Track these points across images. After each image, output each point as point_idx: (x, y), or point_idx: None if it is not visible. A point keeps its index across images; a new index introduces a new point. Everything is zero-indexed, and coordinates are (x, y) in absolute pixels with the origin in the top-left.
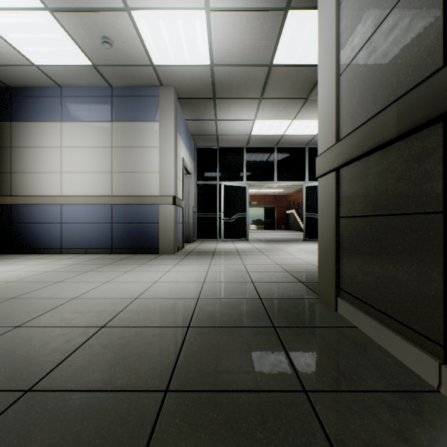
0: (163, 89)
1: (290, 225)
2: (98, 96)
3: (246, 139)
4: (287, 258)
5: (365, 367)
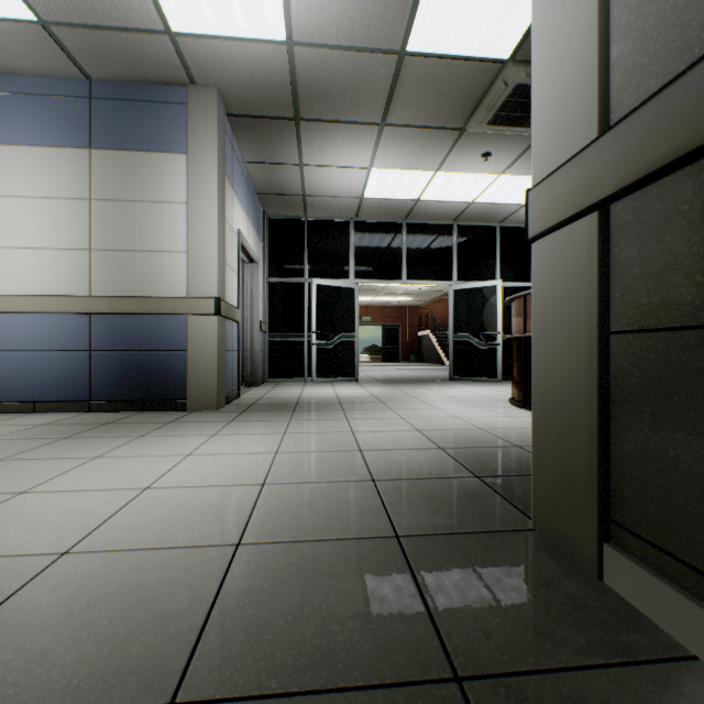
0: (196, 91)
1: (424, 355)
2: (60, 96)
3: (355, 205)
4: (432, 415)
5: None
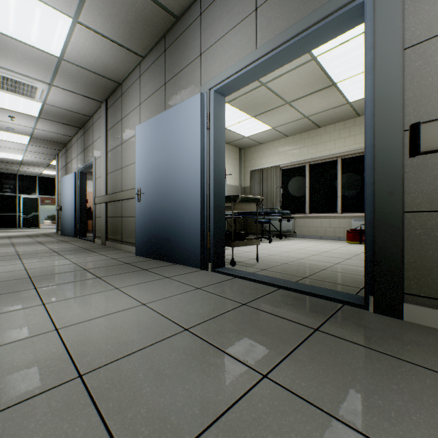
0: None
1: None
2: None
3: (39, 174)
4: None
5: (55, 234)
